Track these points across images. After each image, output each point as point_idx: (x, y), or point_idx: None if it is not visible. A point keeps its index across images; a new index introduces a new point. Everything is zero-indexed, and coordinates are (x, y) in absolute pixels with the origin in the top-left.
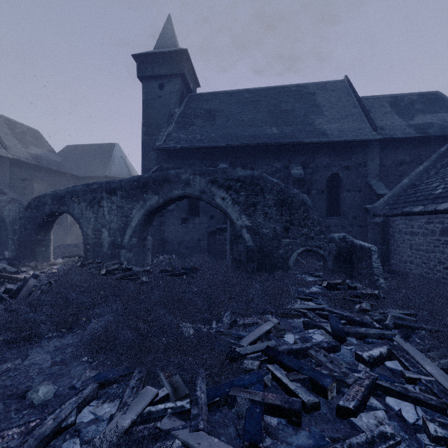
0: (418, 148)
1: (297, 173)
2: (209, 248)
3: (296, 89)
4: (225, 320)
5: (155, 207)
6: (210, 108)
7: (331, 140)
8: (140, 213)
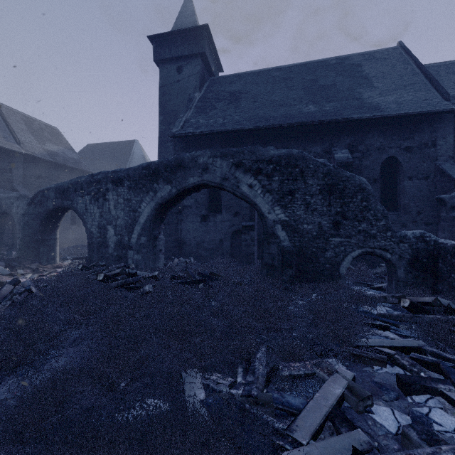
0: None
1: (343, 157)
2: (233, 250)
3: (336, 62)
4: (258, 367)
5: (167, 199)
6: (234, 90)
7: (387, 114)
8: (150, 206)
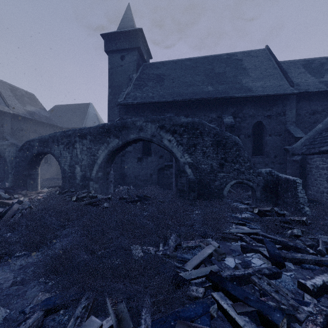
0: None
1: (229, 121)
2: (159, 180)
3: (227, 57)
4: (170, 243)
5: (116, 148)
6: (159, 73)
7: (256, 94)
8: (104, 152)
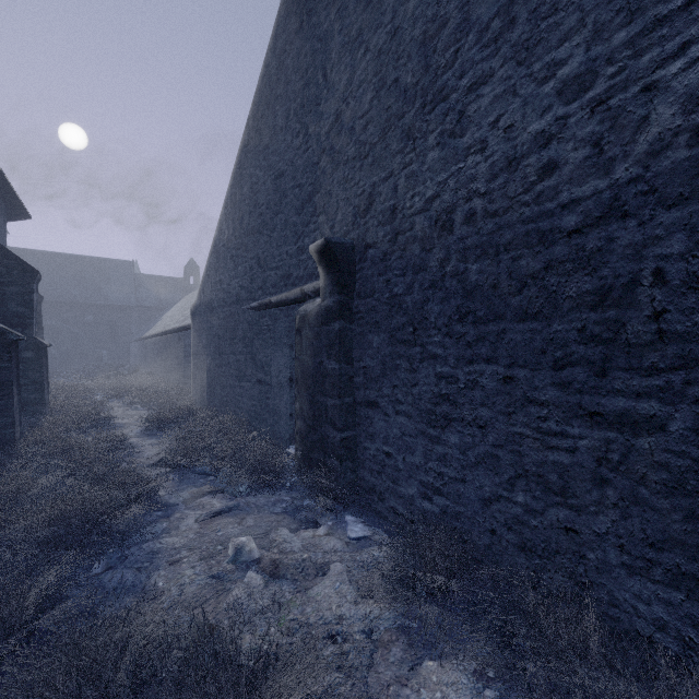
0: (159, 311)
1: (89, 320)
2: None
3: (97, 262)
4: None
5: None
6: None
7: (110, 304)
8: None
